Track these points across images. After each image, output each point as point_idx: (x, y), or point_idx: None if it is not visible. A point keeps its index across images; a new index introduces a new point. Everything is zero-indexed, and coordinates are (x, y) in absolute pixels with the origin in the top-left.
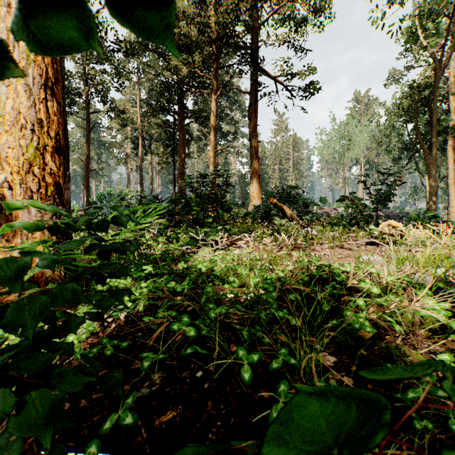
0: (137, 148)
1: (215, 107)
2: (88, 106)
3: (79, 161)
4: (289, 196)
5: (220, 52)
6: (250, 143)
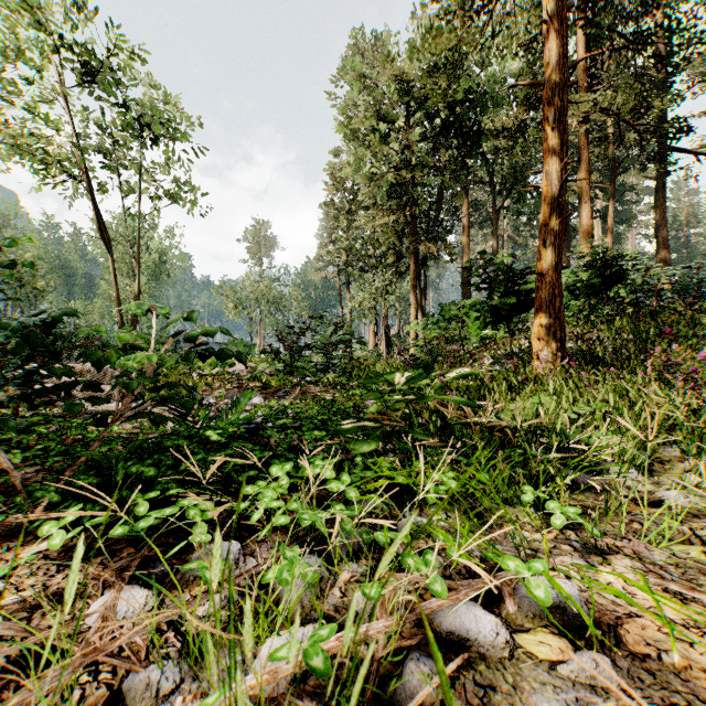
0: None
1: (612, 212)
2: None
3: None
4: None
5: (618, 165)
6: (655, 233)
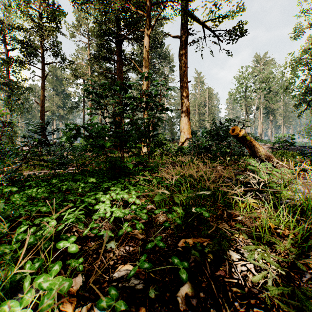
0: (89, 96)
1: (148, 43)
2: (42, 57)
3: (50, 108)
4: (228, 130)
5: None
6: (181, 83)
